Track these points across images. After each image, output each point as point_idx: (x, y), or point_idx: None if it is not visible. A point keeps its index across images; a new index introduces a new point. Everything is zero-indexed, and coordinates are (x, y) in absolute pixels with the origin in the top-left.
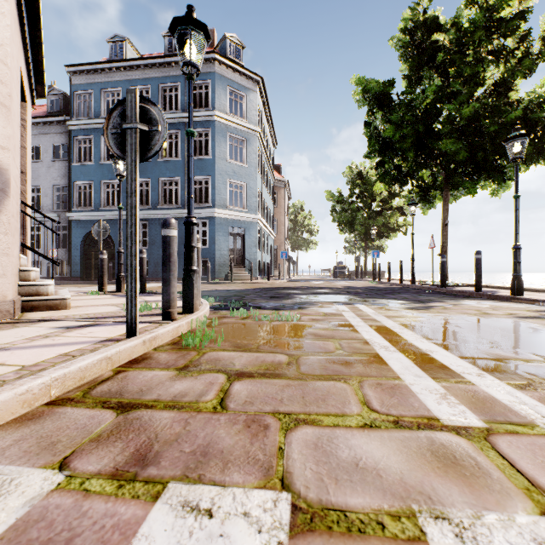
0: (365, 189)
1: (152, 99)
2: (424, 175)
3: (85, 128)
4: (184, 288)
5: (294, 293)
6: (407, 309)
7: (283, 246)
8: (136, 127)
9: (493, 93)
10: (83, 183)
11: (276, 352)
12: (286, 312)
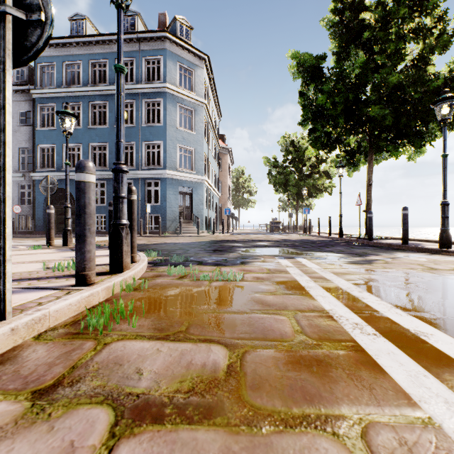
0: (297, 155)
1: (109, 71)
2: (350, 141)
3: (48, 96)
4: (111, 244)
5: (236, 246)
6: (350, 264)
7: (226, 204)
8: (4, 10)
9: (412, 68)
10: (46, 146)
11: (211, 339)
12: (228, 268)
